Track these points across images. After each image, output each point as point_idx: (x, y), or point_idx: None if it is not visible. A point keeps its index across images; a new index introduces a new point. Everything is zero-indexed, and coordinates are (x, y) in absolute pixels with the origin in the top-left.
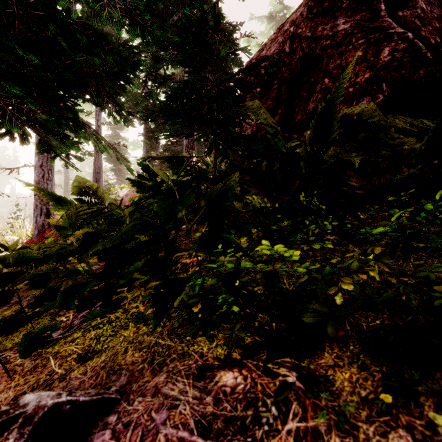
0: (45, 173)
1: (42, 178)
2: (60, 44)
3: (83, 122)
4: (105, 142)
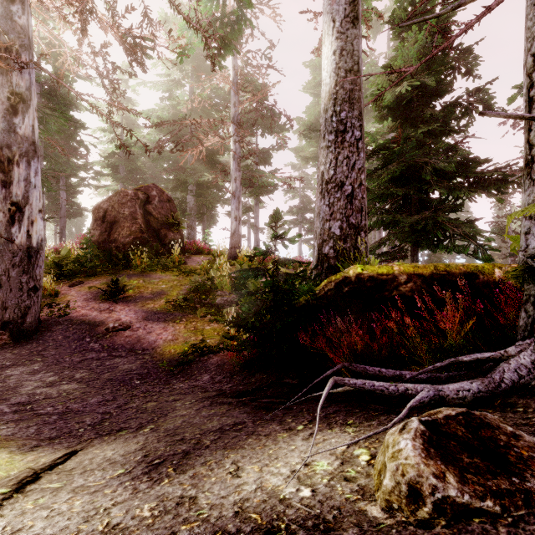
0: None
1: None
2: None
3: None
4: None
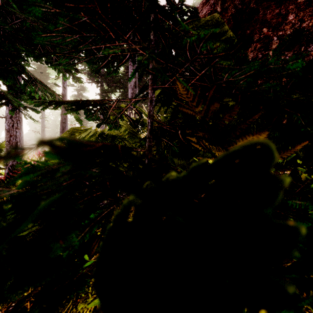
0: (15, 122)
1: (12, 127)
2: (13, 8)
3: (35, 78)
4: (56, 96)
